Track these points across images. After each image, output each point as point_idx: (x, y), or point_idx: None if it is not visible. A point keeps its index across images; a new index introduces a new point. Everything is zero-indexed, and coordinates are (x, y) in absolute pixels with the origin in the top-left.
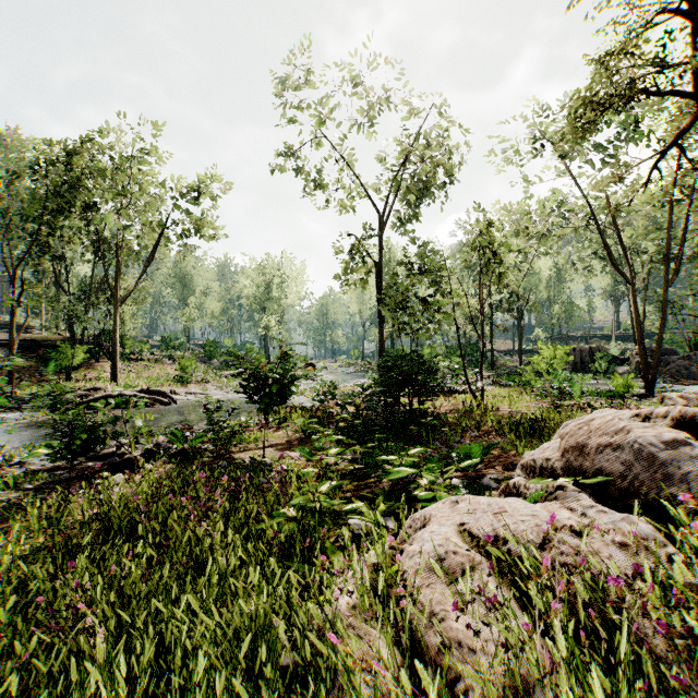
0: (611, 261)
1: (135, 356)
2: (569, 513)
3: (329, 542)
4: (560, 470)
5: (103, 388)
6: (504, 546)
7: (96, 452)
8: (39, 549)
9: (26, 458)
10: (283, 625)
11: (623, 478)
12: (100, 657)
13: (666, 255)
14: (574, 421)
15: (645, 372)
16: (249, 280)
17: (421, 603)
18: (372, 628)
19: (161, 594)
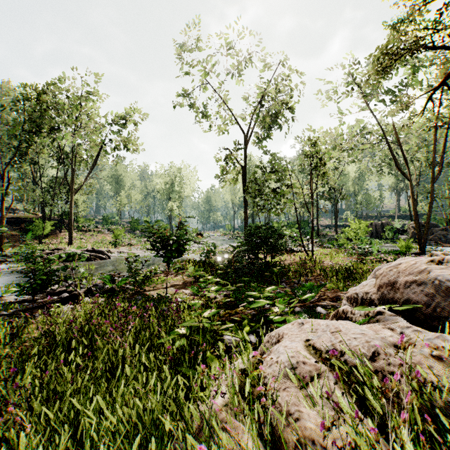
0: (396, 165)
1: (85, 228)
2: (391, 332)
3: (209, 353)
4: (376, 300)
5: (62, 249)
6: (341, 358)
7: (52, 289)
8: (4, 357)
9: (4, 294)
10: (167, 425)
11: (427, 306)
12: (22, 448)
13: (433, 161)
14: (383, 266)
15: (419, 238)
16: (159, 180)
17: (279, 404)
18: (240, 423)
19: (82, 393)
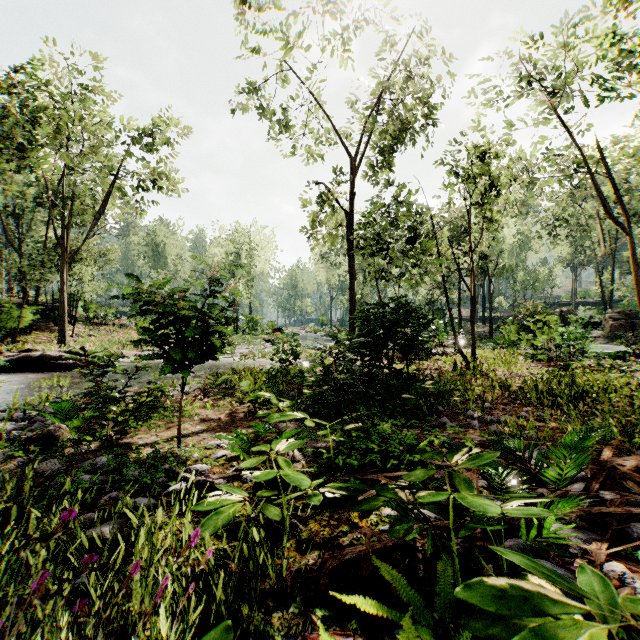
0: (605, 209)
1: (100, 320)
2: None
3: None
4: None
5: (39, 350)
6: None
7: None
8: None
9: None
10: None
11: None
12: None
13: None
14: None
15: None
16: (219, 249)
17: None
18: None
19: None
